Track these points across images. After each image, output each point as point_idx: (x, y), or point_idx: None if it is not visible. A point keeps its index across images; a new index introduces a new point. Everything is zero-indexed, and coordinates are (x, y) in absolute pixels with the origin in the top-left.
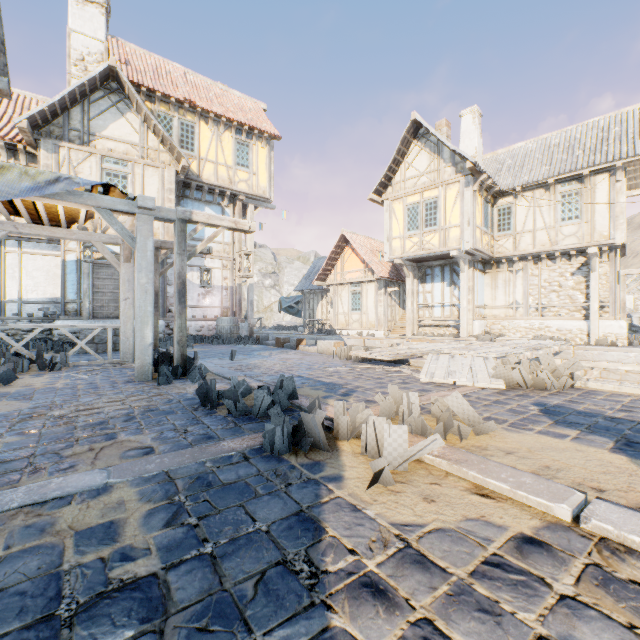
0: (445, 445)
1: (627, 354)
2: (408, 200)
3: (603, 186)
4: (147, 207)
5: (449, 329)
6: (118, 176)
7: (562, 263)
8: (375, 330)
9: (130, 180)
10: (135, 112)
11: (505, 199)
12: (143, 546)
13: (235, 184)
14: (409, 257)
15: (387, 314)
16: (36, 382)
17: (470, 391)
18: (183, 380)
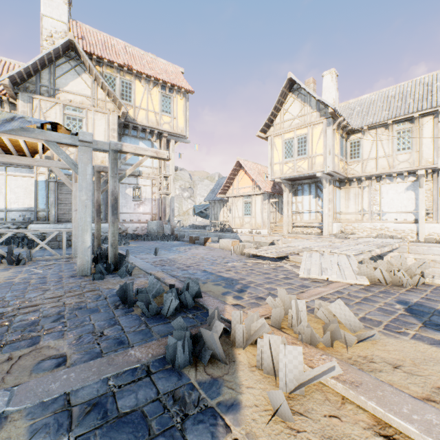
0: (335, 359)
1: None
2: (285, 136)
3: (428, 125)
4: (86, 140)
5: (314, 229)
6: (76, 119)
7: (397, 181)
8: (261, 229)
9: (84, 122)
10: (88, 73)
11: (355, 135)
12: None
13: (161, 125)
14: (286, 177)
15: (270, 218)
16: (0, 276)
17: (341, 287)
18: (114, 275)
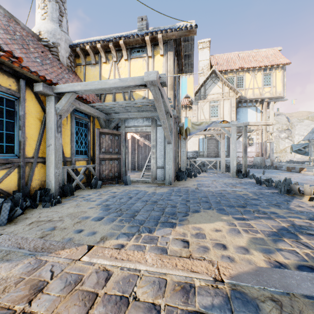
0: None
1: None
2: None
3: None
4: (234, 124)
5: None
6: (214, 107)
7: None
8: None
9: (218, 107)
10: (220, 81)
11: None
12: (253, 196)
13: (262, 95)
14: None
15: None
16: (204, 175)
17: None
18: (246, 178)
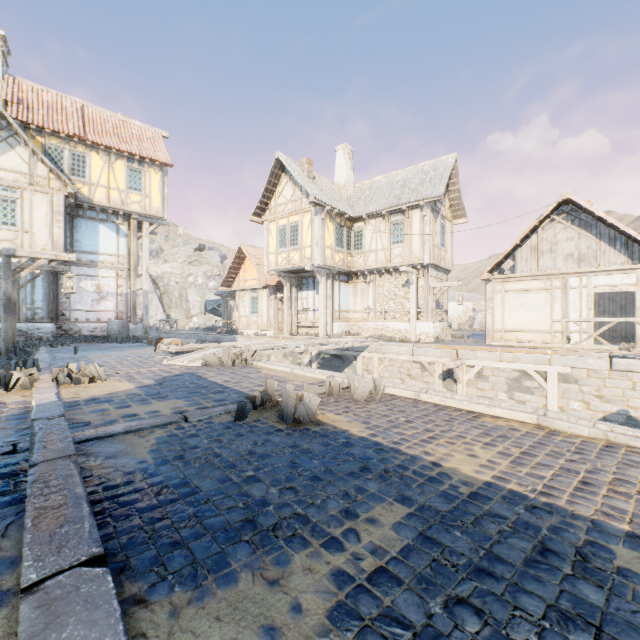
0: (54, 384)
1: (402, 348)
2: (280, 222)
3: (417, 219)
4: None
5: (318, 329)
6: (7, 201)
7: (397, 277)
8: (267, 330)
9: (19, 204)
10: (25, 146)
11: (359, 224)
12: None
13: (128, 205)
14: (281, 270)
15: (278, 317)
16: None
17: (173, 368)
18: None
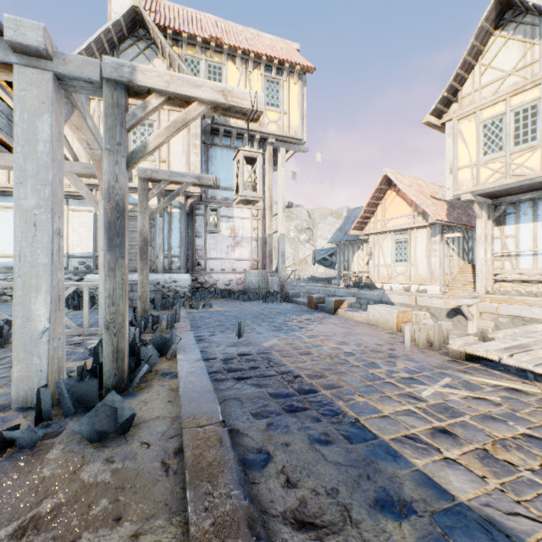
0: None
1: None
2: (484, 114)
3: None
4: (25, 43)
5: None
6: (144, 124)
7: None
8: (427, 285)
9: (156, 128)
10: (162, 57)
11: None
12: None
13: (264, 126)
14: (485, 190)
15: (443, 266)
16: None
17: None
18: None
